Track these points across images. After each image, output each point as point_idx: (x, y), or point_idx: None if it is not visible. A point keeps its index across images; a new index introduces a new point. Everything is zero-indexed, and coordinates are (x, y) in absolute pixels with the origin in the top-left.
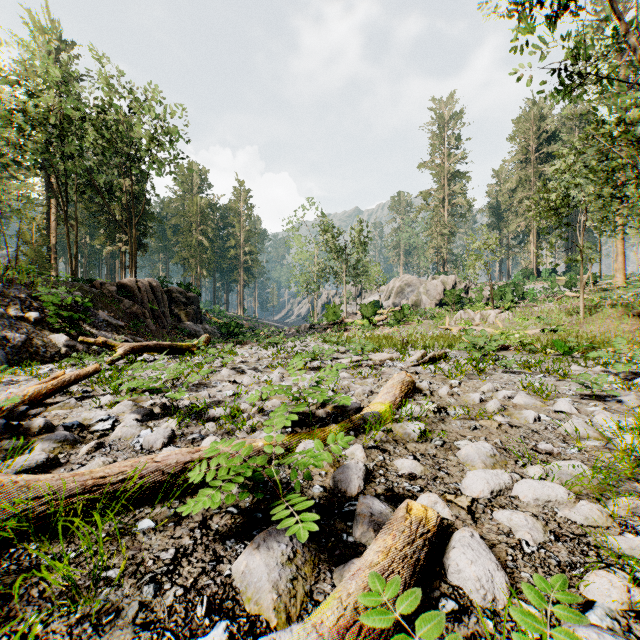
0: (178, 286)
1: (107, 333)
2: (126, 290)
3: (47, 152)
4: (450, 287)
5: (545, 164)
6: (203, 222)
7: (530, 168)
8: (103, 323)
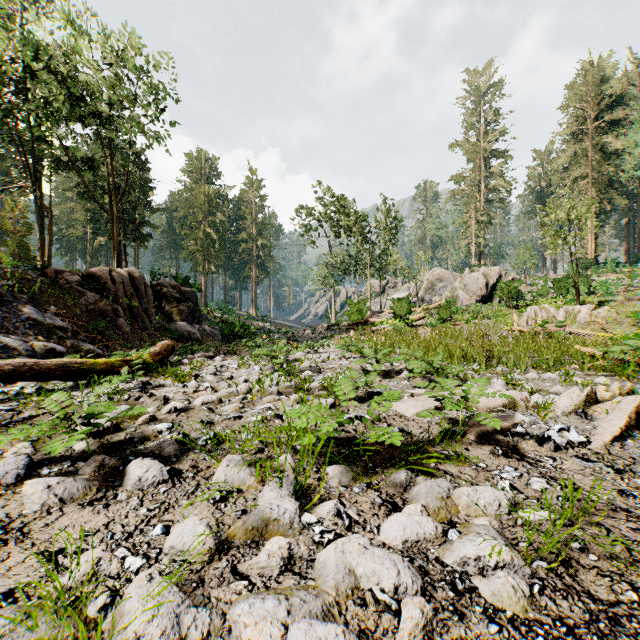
0: (175, 280)
1: (22, 338)
2: (95, 281)
3: (4, 112)
4: (494, 280)
5: (610, 133)
6: (211, 213)
7: (587, 140)
8: (26, 323)
